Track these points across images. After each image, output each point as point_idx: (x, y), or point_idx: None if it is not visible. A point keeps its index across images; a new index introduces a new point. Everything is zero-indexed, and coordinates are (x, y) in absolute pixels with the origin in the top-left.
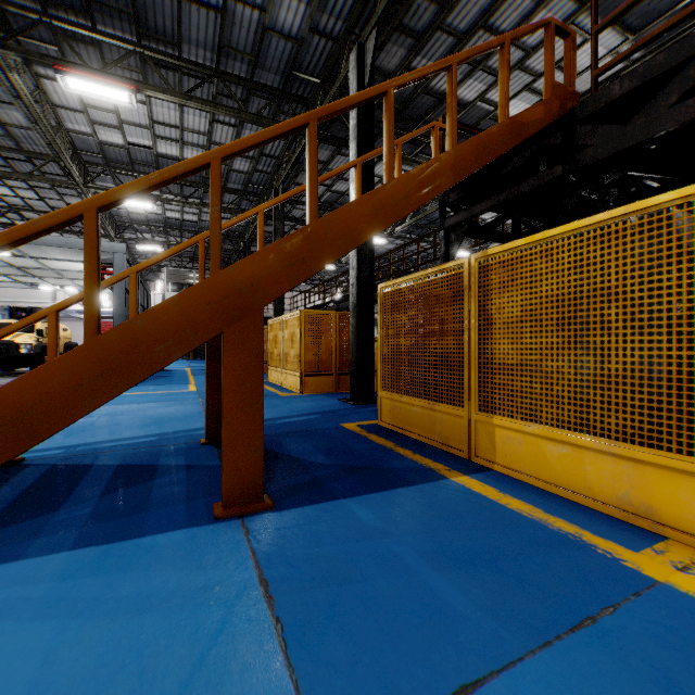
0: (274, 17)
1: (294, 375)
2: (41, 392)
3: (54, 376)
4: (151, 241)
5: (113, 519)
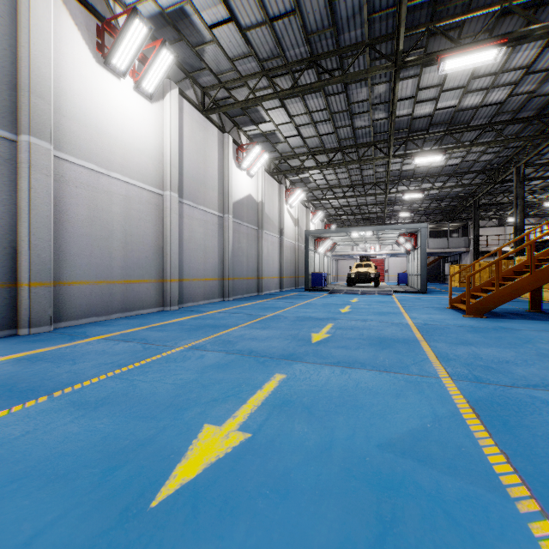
0: (538, 91)
1: (548, 291)
2: (520, 285)
3: (522, 281)
4: (405, 211)
5: (530, 319)
